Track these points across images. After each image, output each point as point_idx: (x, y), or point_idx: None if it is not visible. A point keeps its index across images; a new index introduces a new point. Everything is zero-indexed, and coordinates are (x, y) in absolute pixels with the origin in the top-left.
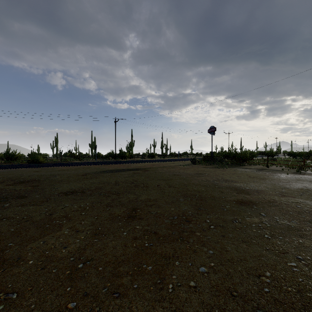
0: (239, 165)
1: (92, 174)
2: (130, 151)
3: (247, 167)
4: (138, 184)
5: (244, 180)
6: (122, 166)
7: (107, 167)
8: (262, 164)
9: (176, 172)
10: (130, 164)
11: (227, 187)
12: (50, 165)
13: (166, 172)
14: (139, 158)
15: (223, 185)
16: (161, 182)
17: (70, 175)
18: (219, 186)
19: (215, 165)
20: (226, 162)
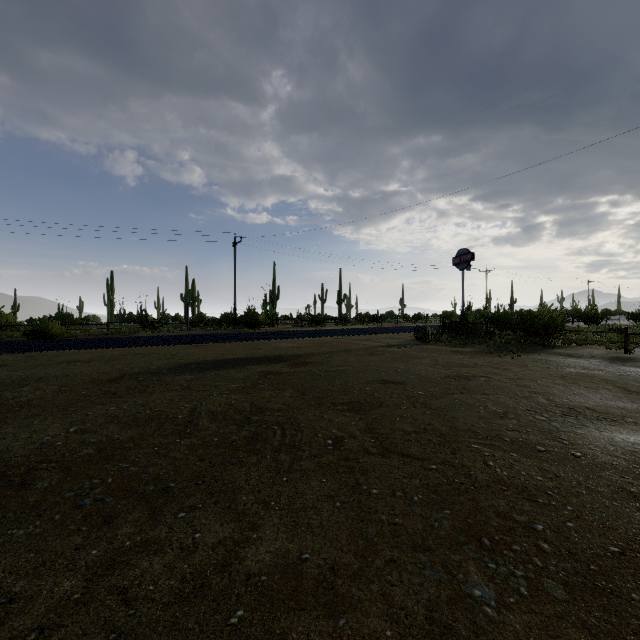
0: (539, 346)
1: (142, 377)
2: (269, 310)
3: (571, 354)
4: (266, 425)
5: (632, 409)
6: (241, 348)
7: (198, 353)
8: (606, 343)
9: (388, 372)
10: (263, 342)
11: (632, 462)
12: (60, 347)
13: (357, 371)
14: (288, 326)
15: (595, 444)
16: (348, 421)
17: (73, 381)
18: (587, 454)
19: (478, 347)
20: (499, 336)
